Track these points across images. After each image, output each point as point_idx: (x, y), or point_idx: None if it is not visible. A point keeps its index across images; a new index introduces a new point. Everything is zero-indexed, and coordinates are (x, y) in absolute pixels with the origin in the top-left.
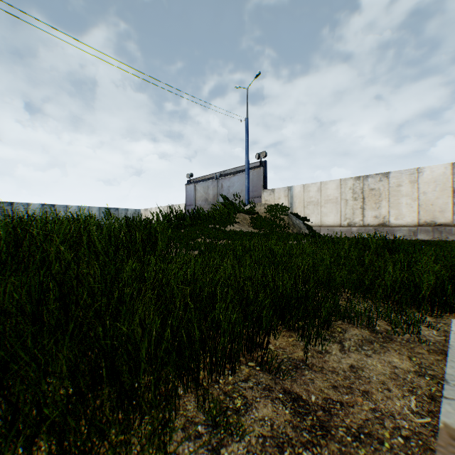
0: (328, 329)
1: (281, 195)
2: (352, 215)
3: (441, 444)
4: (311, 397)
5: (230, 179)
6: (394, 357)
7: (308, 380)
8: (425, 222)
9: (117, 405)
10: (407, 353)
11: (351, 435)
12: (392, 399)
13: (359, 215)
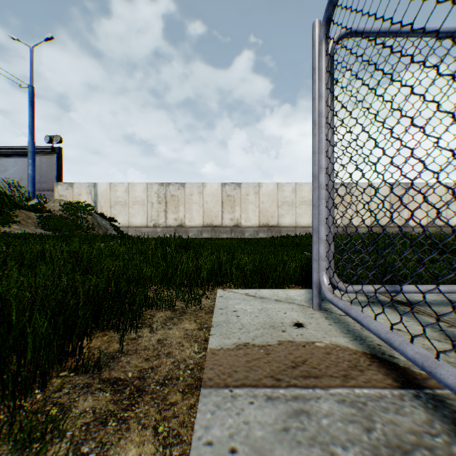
0: (140, 319)
1: (84, 192)
2: (157, 217)
3: (208, 359)
4: (129, 374)
5: (1, 160)
6: (187, 323)
7: (125, 363)
8: (208, 224)
9: None
10: (194, 319)
11: (160, 384)
12: (185, 350)
13: (163, 217)
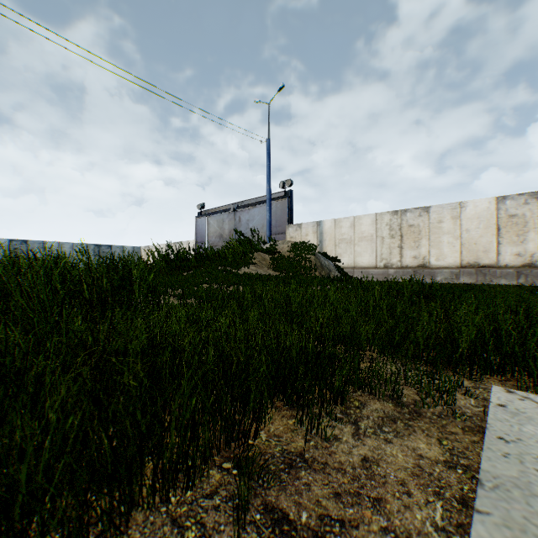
0: (342, 404)
1: (309, 232)
2: (389, 255)
3: None
4: (302, 516)
5: (250, 211)
6: (421, 441)
7: (303, 486)
8: (468, 264)
9: None
10: (437, 434)
11: None
12: (411, 509)
13: (397, 255)
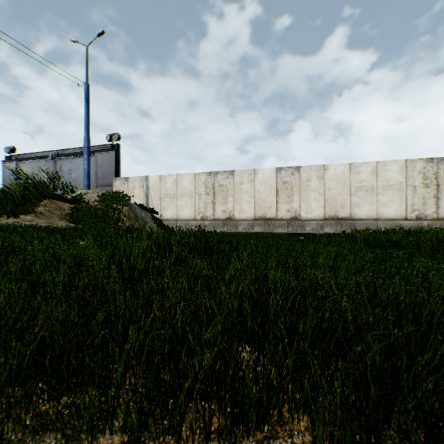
0: None
1: (137, 185)
2: (205, 209)
3: None
4: None
5: (73, 161)
6: None
7: None
8: (260, 217)
9: None
10: None
11: None
12: None
13: (211, 210)
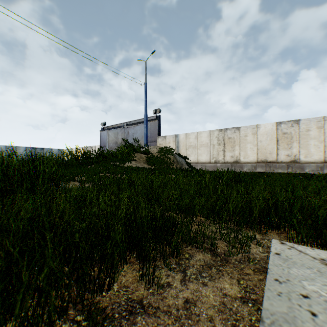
0: (177, 256)
1: (171, 141)
2: (217, 155)
3: None
4: None
5: (134, 128)
6: (227, 282)
7: None
8: (261, 160)
9: None
10: (237, 276)
11: None
12: None
13: (222, 155)
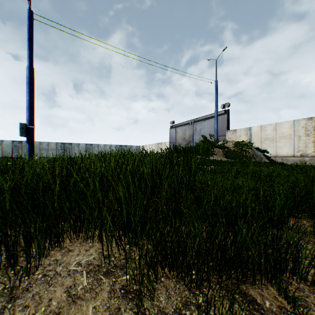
0: None
1: (242, 134)
2: (304, 148)
3: None
4: None
5: (201, 124)
6: None
7: None
8: None
9: (246, 231)
10: None
11: None
12: None
13: (311, 148)
